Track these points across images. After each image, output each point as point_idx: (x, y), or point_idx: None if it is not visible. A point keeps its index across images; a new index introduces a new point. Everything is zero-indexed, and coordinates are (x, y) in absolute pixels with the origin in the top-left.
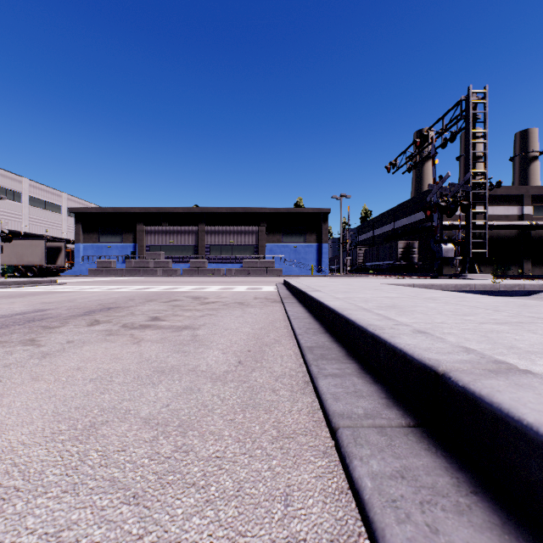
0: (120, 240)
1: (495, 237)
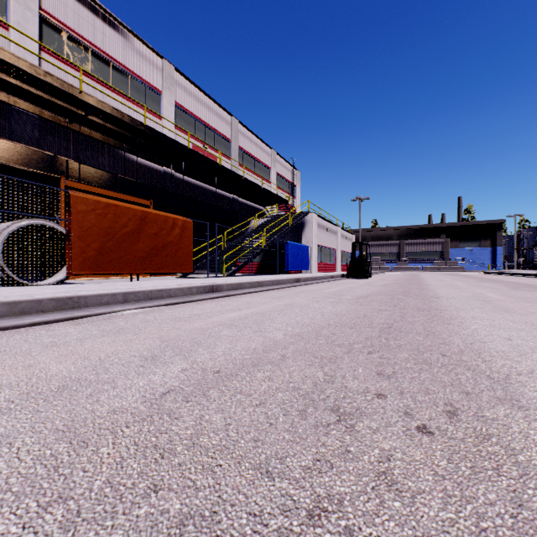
0: None
1: None
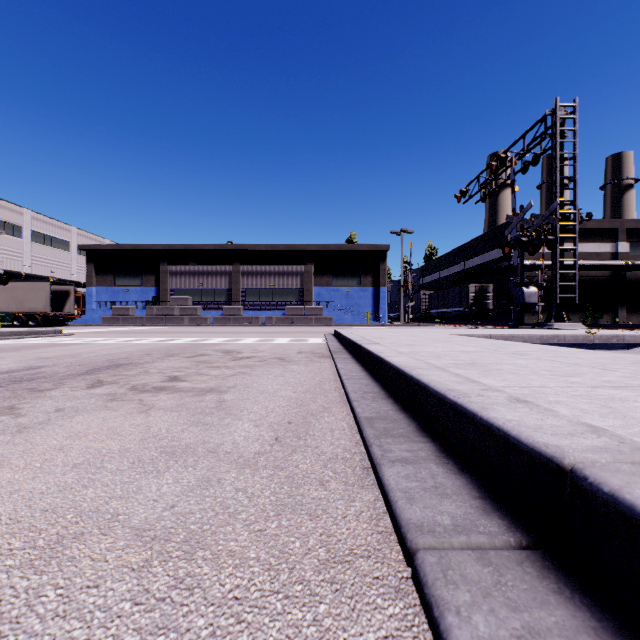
0: (140, 283)
1: (583, 279)
